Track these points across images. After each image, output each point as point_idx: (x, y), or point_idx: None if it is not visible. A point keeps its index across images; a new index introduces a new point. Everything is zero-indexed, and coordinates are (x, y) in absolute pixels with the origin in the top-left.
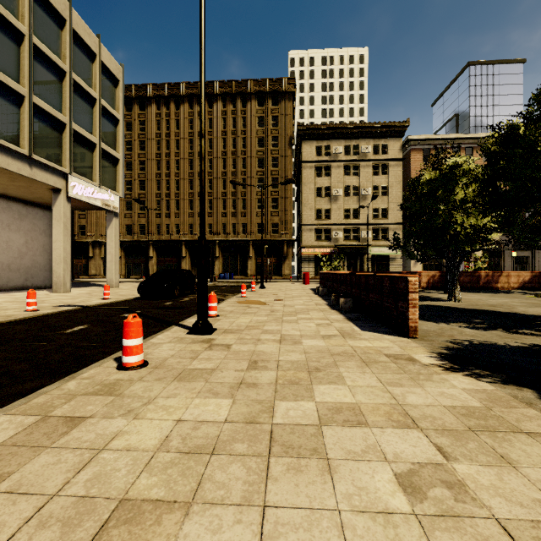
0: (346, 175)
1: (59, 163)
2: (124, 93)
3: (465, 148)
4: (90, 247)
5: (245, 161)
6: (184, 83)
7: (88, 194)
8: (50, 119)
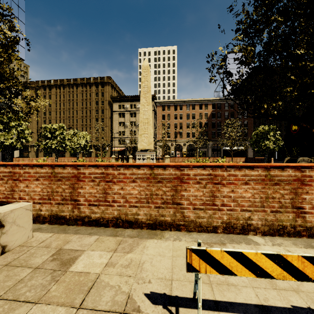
0: (131, 117)
1: None
2: (42, 83)
3: (179, 105)
4: (29, 147)
5: (91, 111)
6: (66, 79)
7: None
8: None
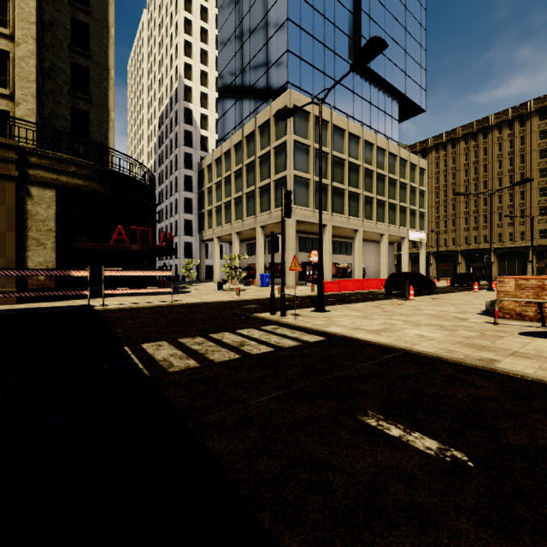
0: None
1: (405, 226)
2: (411, 150)
3: None
4: None
5: (523, 175)
6: (460, 127)
7: (414, 237)
8: (403, 208)
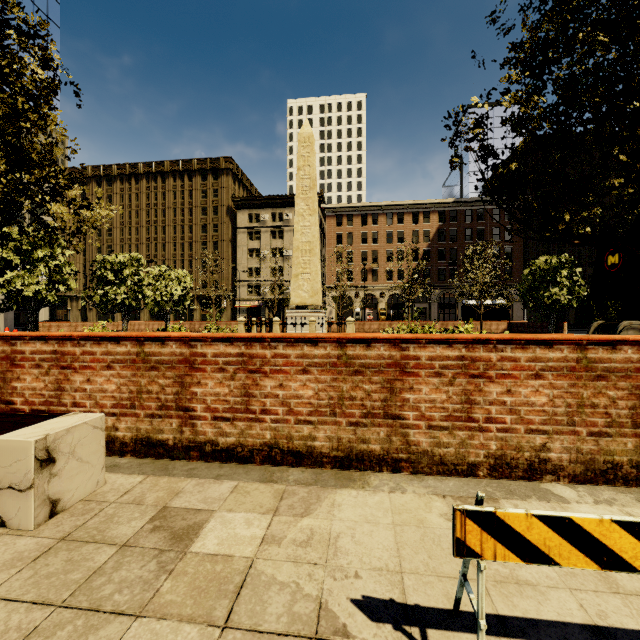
0: (273, 238)
1: None
2: (95, 172)
3: (372, 214)
4: (68, 301)
5: (192, 228)
6: (142, 163)
7: None
8: None
